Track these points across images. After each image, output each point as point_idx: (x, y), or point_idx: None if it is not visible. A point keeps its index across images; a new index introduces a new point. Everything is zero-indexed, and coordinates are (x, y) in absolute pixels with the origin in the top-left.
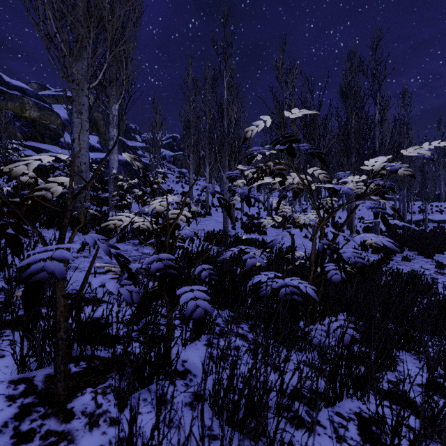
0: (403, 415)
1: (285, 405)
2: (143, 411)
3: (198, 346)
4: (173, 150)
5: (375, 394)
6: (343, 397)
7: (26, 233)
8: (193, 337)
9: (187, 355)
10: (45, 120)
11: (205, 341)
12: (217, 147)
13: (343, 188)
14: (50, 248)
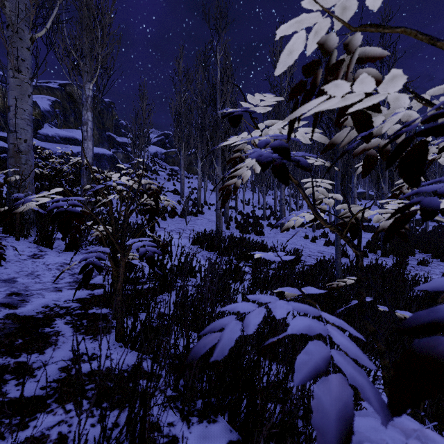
0: None
1: None
2: None
3: None
4: (165, 148)
5: None
6: None
7: None
8: None
9: None
10: None
11: None
12: (208, 134)
13: None
14: None
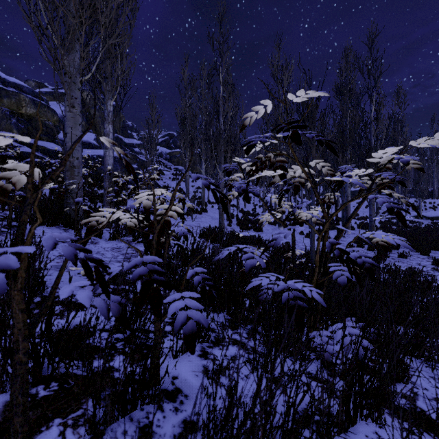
0: None
1: None
2: None
3: (191, 358)
4: (169, 148)
5: (401, 424)
6: (357, 420)
7: None
8: (185, 347)
9: (178, 369)
10: (42, 117)
11: (199, 350)
12: (212, 143)
13: (353, 181)
14: None
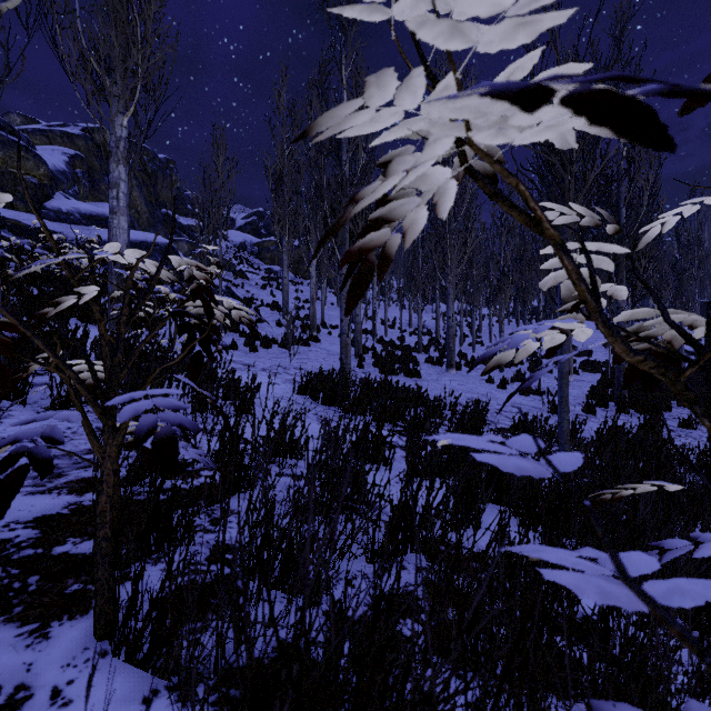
0: None
1: None
2: None
3: None
4: (258, 235)
5: None
6: None
7: None
8: None
9: None
10: (14, 166)
11: None
12: (327, 204)
13: None
14: None
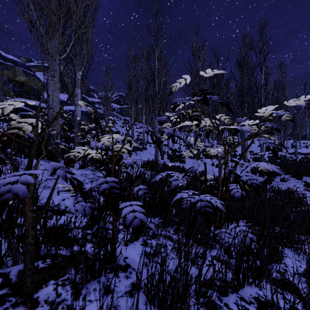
0: (293, 302)
1: (201, 292)
2: (93, 299)
3: (136, 246)
4: (120, 104)
5: (271, 284)
6: (245, 285)
7: (4, 161)
8: (132, 239)
9: (128, 252)
10: (30, 83)
11: (142, 241)
12: (150, 101)
13: (243, 128)
14: (18, 173)
